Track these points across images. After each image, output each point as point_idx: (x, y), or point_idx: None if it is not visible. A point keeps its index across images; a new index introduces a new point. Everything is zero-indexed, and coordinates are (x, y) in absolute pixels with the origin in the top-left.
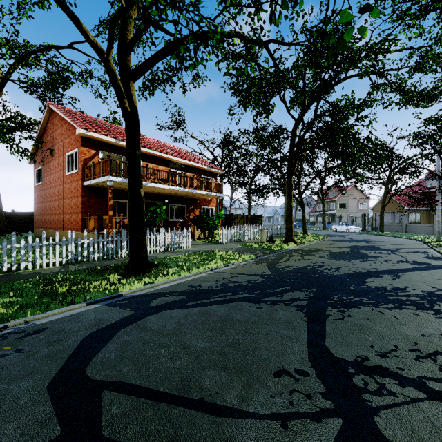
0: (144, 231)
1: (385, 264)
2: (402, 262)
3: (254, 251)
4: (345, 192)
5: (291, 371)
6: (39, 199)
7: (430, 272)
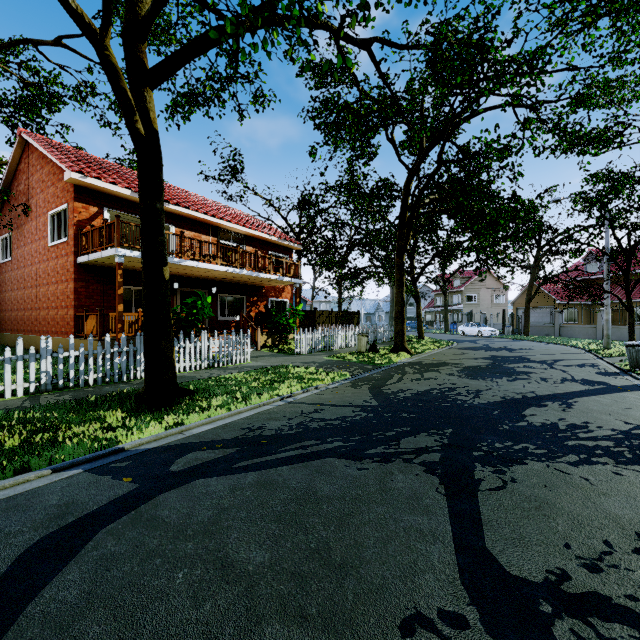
0: (170, 336)
1: (544, 385)
2: (567, 382)
3: (349, 365)
4: (485, 276)
5: (432, 616)
6: (5, 285)
7: (613, 397)
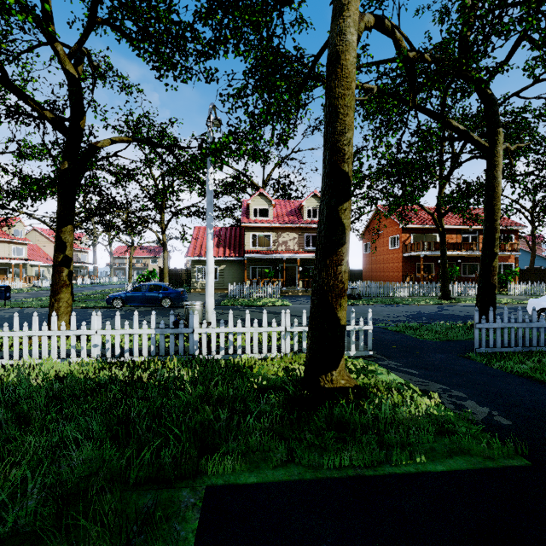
0: (448, 282)
1: None
2: None
3: None
4: None
5: None
6: (366, 262)
7: None
